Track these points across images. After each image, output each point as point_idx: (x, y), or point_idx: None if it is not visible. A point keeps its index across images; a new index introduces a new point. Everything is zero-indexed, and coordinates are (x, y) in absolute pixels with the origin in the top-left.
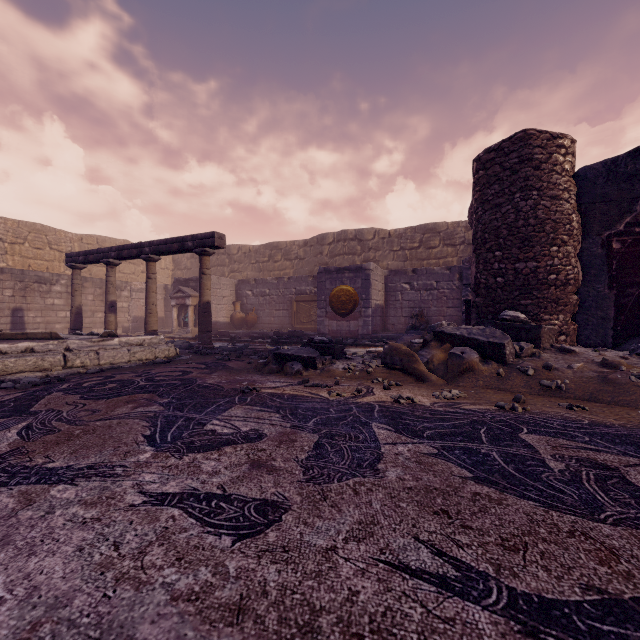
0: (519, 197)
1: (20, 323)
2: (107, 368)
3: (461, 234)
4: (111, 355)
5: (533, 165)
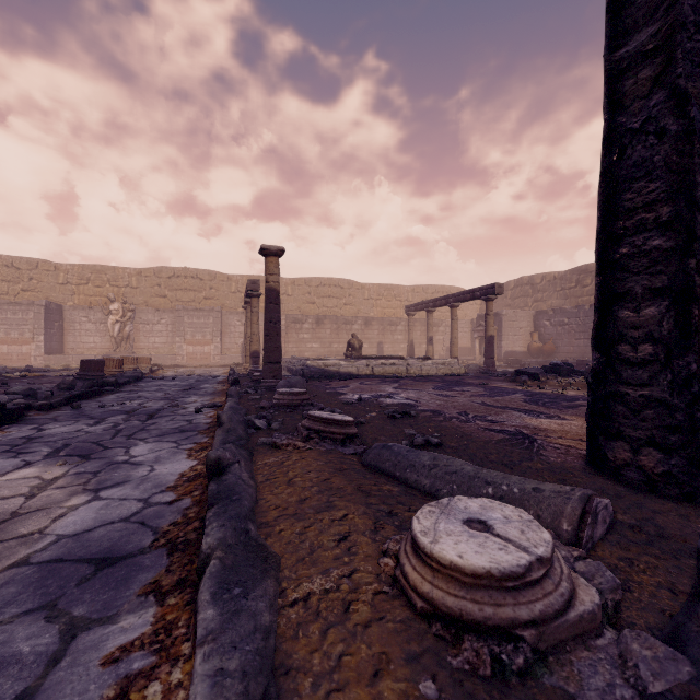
0: None
1: (381, 352)
2: (425, 376)
3: None
4: (427, 369)
5: None
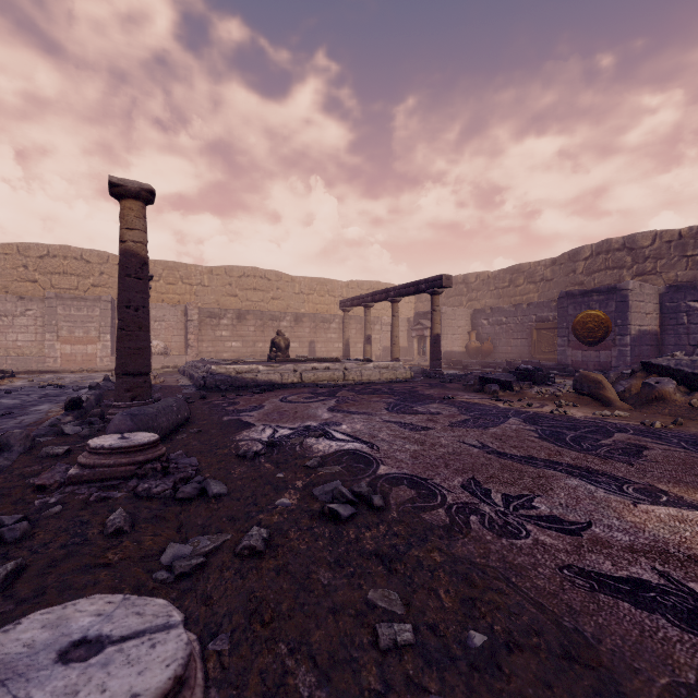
0: None
1: (313, 352)
2: (366, 382)
3: None
4: (368, 374)
5: None
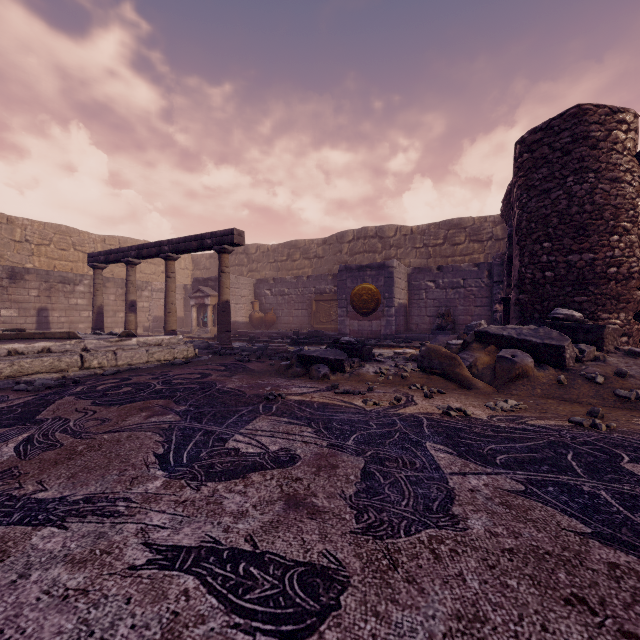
0: (572, 181)
1: (45, 323)
2: (124, 369)
3: (488, 229)
4: (129, 355)
5: (589, 144)
